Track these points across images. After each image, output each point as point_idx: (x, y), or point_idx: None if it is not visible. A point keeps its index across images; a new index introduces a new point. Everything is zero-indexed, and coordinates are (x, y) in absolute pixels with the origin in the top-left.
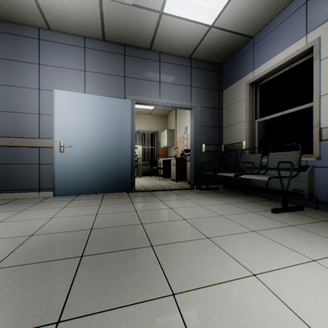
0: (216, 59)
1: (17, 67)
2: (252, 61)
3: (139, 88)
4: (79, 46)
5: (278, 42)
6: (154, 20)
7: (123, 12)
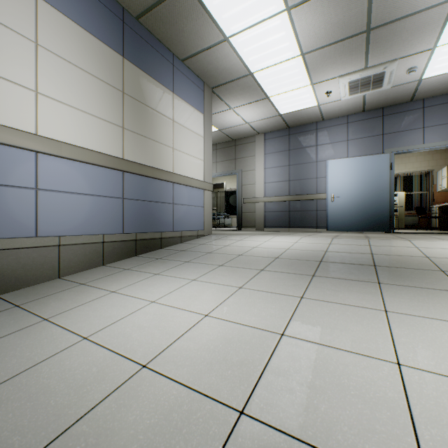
0: None
1: (304, 151)
2: None
3: (397, 141)
4: (342, 124)
5: None
6: (412, 86)
7: (382, 93)
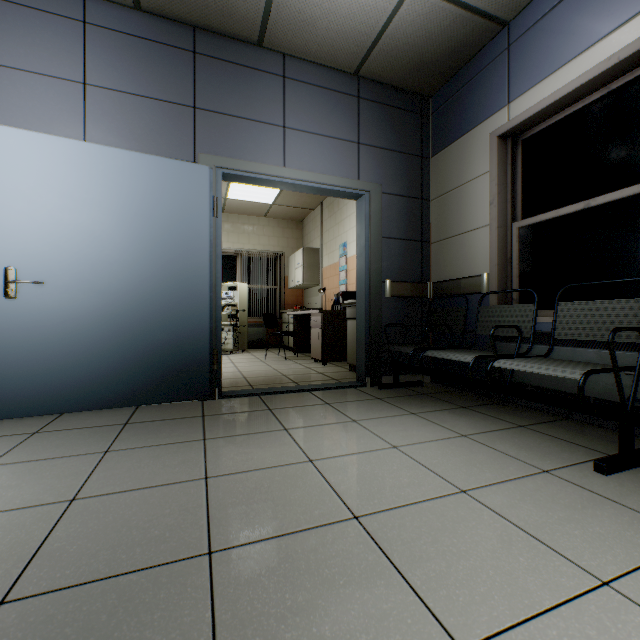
0: (416, 81)
1: None
2: (506, 82)
3: (231, 140)
4: (67, 18)
5: (577, 28)
6: None
7: None
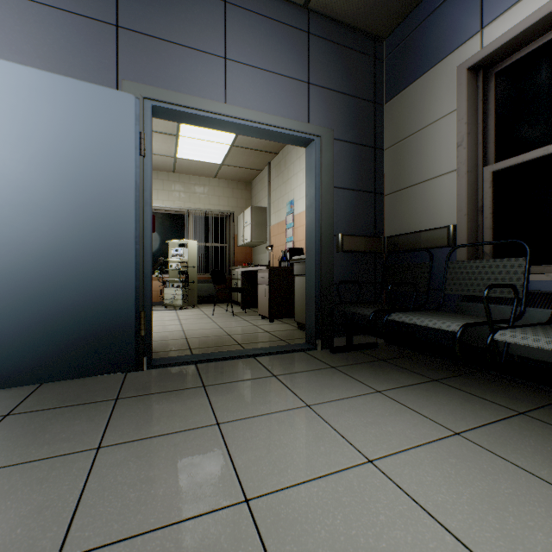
0: (370, 17)
1: None
2: (478, 5)
3: (163, 68)
4: None
5: None
6: None
7: None
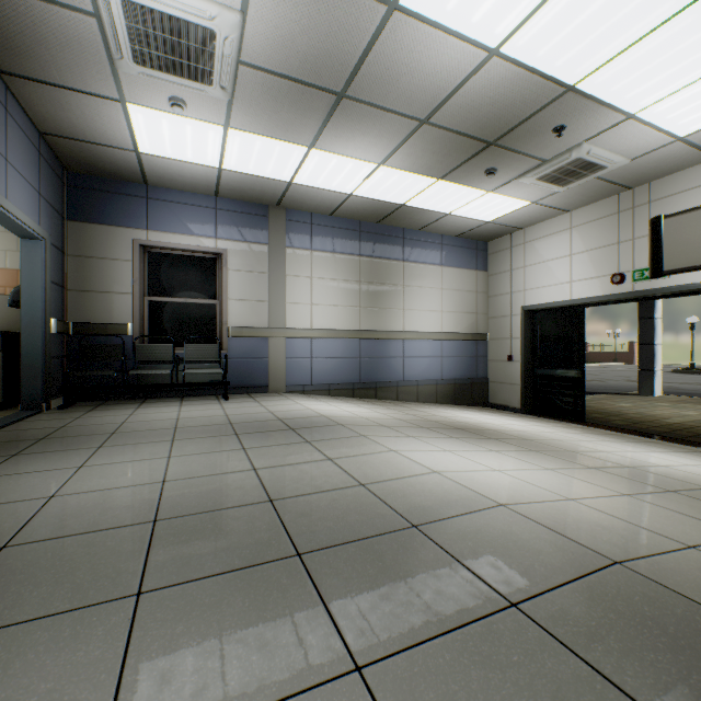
0: (75, 163)
1: None
2: (146, 216)
3: None
4: None
5: (187, 222)
6: (101, 90)
7: (85, 46)
